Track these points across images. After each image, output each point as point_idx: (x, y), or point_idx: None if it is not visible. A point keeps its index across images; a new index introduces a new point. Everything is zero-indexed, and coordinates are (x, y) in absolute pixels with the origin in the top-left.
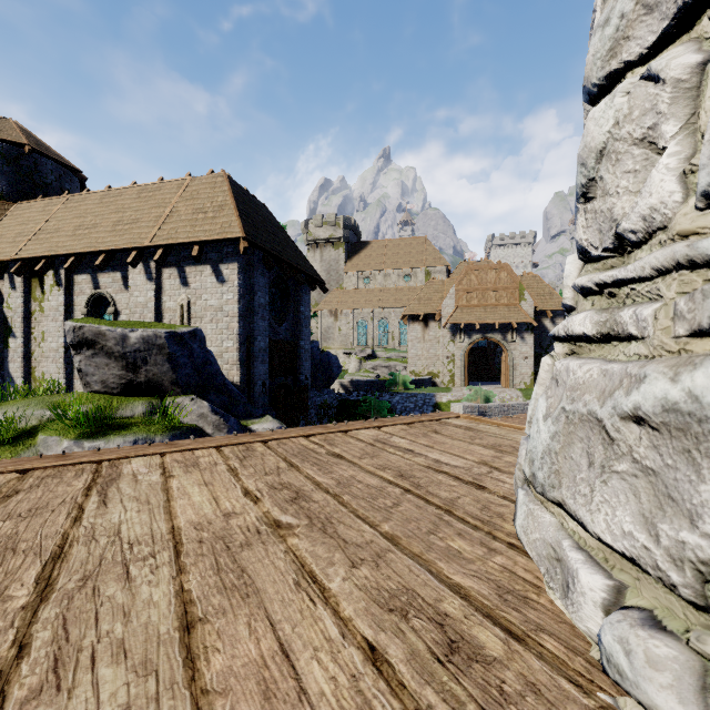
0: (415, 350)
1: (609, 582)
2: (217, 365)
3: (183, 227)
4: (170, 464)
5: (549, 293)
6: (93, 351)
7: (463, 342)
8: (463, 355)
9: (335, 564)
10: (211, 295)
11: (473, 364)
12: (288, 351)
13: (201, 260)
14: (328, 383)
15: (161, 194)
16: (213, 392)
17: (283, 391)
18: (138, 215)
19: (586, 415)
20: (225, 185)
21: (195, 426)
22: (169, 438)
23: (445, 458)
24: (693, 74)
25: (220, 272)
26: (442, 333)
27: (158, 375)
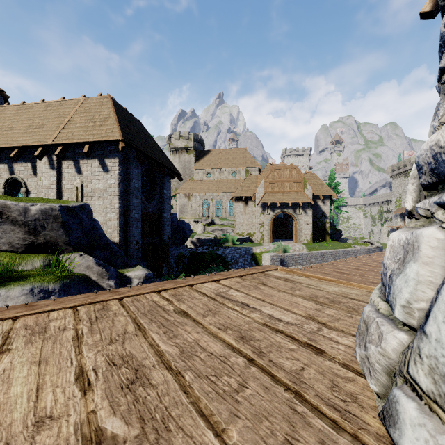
0: (239, 219)
1: None
2: (102, 230)
3: (77, 132)
4: (16, 331)
5: (321, 184)
6: (0, 220)
7: (269, 214)
8: (269, 222)
9: None
10: (98, 180)
11: (275, 228)
12: (155, 220)
13: (91, 155)
14: (183, 241)
15: (62, 108)
16: (98, 249)
17: (151, 247)
18: (44, 122)
19: None
20: (109, 104)
21: (83, 275)
22: (60, 285)
23: (277, 313)
24: None
25: (105, 164)
26: (256, 208)
27: (54, 238)
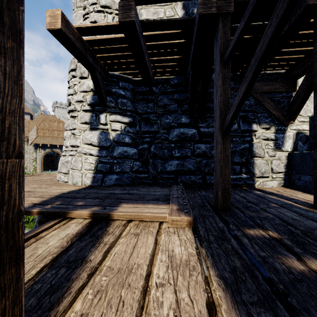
0: None
1: (64, 176)
2: None
3: None
4: None
5: None
6: None
7: (41, 152)
8: (41, 158)
9: (30, 185)
10: None
11: (46, 162)
12: None
13: None
14: None
15: None
16: None
17: None
18: None
19: (63, 162)
20: None
21: None
22: None
23: (43, 178)
24: (71, 135)
25: None
26: (29, 147)
27: None
